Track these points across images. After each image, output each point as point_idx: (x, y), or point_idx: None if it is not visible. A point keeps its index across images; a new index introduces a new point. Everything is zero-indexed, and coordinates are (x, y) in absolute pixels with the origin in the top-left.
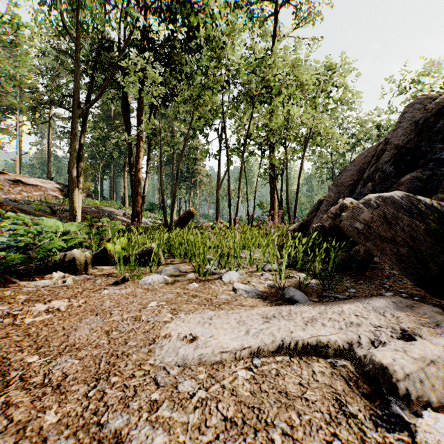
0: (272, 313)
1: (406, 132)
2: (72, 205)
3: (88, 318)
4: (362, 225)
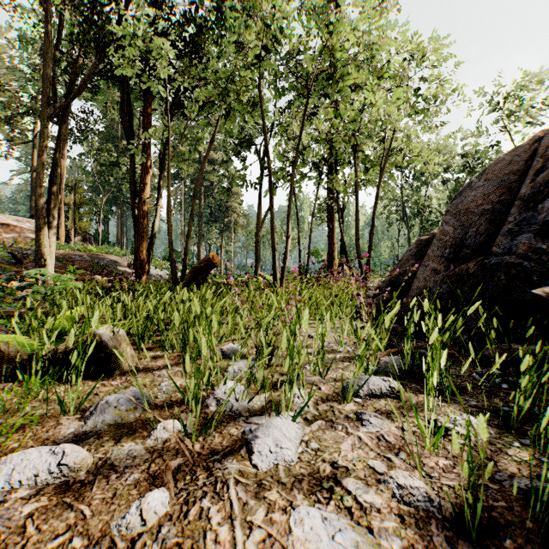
0: None
1: None
2: (39, 250)
3: None
4: None
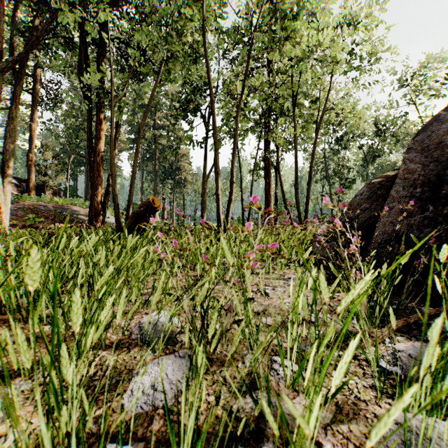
0: None
1: None
2: None
3: None
4: None
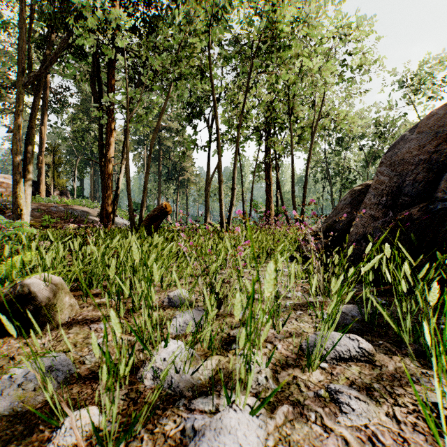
0: None
1: None
2: (16, 201)
3: None
4: None
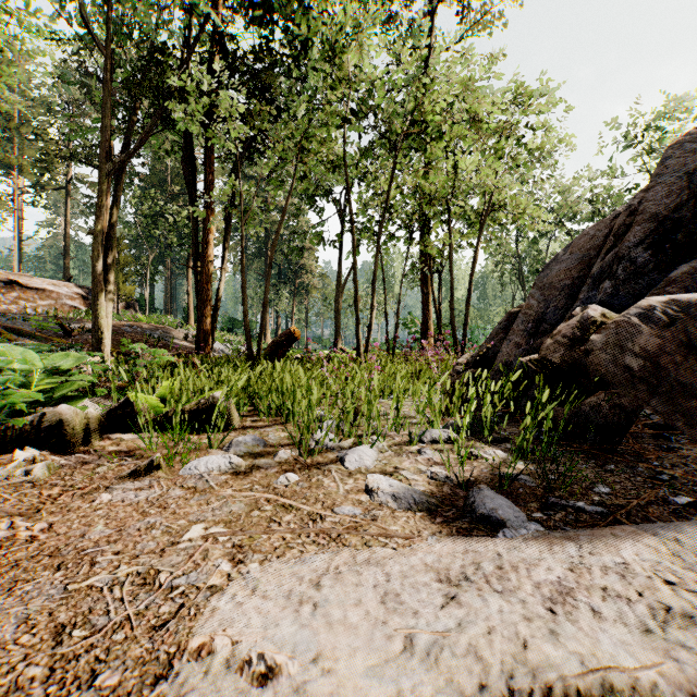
0: (460, 566)
1: (671, 192)
2: (95, 322)
3: (32, 581)
4: (639, 362)
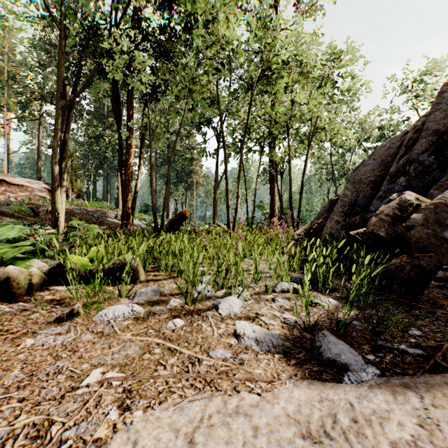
0: (319, 418)
1: (446, 115)
2: (54, 206)
3: None
4: None
